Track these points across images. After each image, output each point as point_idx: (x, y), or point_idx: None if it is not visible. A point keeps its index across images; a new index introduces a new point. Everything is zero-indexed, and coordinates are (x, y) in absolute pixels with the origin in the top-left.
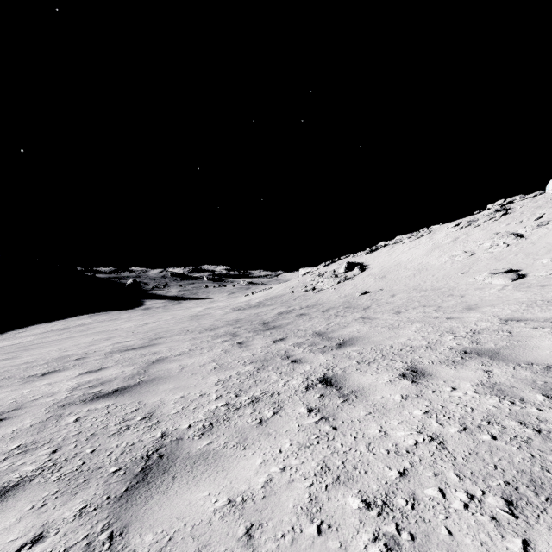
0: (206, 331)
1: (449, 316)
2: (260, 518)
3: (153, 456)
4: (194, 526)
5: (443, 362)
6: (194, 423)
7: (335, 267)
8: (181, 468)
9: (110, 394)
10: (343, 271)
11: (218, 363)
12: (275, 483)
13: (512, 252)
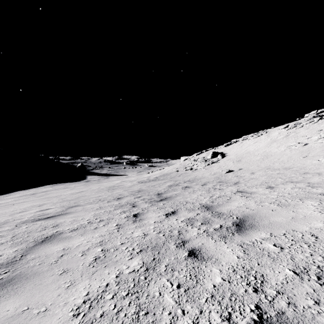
0: (113, 200)
1: None
2: None
3: None
4: None
5: None
6: None
7: (204, 155)
8: None
9: None
10: (210, 157)
11: (104, 248)
12: None
13: None
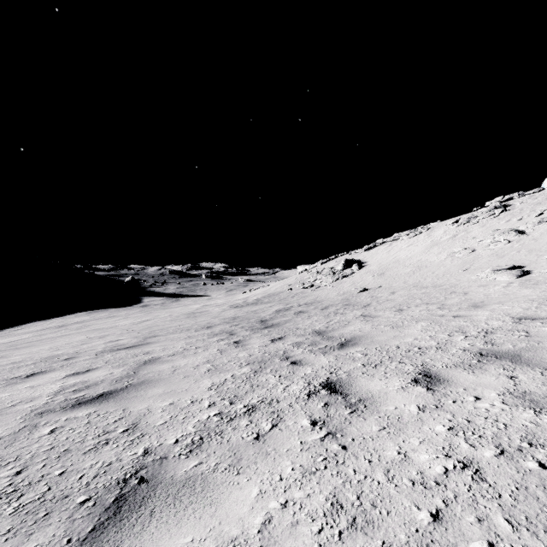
0: (202, 329)
1: (456, 315)
2: None
3: (131, 481)
4: None
5: (459, 366)
6: (182, 438)
7: (333, 265)
8: (162, 499)
9: (94, 400)
10: (341, 268)
11: (213, 364)
12: (275, 526)
13: (514, 248)
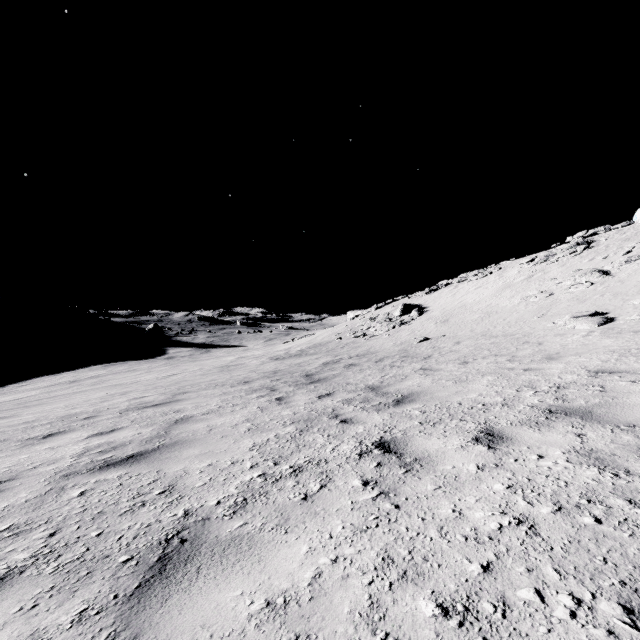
0: (239, 385)
1: (527, 368)
2: (307, 628)
3: (174, 541)
4: (223, 638)
5: (524, 423)
6: (224, 499)
7: (390, 310)
8: (207, 558)
9: (124, 461)
10: (399, 314)
11: (253, 423)
12: (325, 579)
13: (597, 292)
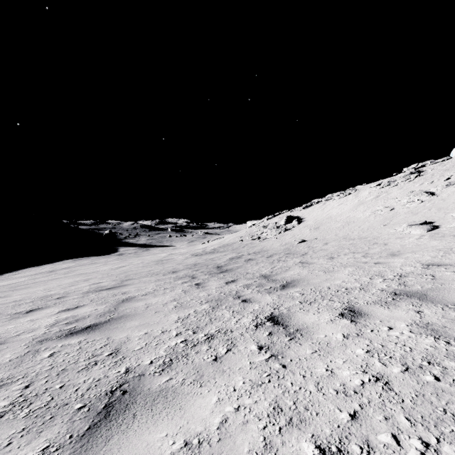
0: (169, 274)
1: (377, 262)
2: None
3: (117, 392)
4: None
5: (377, 303)
6: (155, 359)
7: (277, 220)
8: (141, 406)
9: (83, 330)
10: (283, 223)
11: (178, 302)
12: (230, 424)
13: (426, 207)
